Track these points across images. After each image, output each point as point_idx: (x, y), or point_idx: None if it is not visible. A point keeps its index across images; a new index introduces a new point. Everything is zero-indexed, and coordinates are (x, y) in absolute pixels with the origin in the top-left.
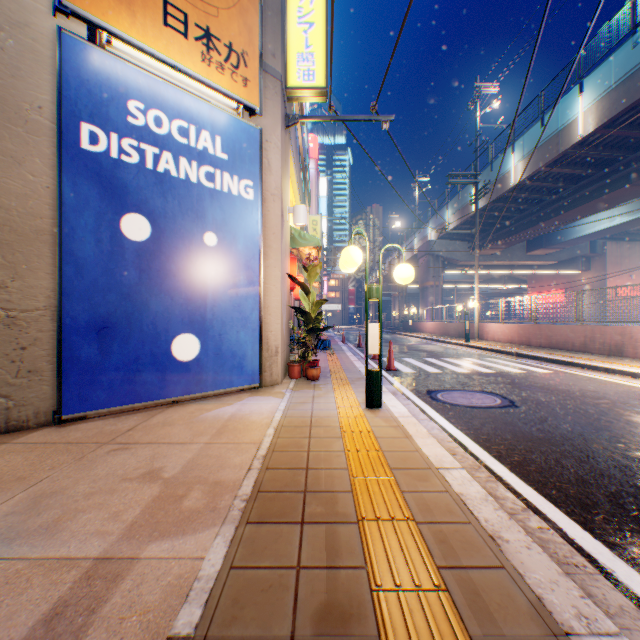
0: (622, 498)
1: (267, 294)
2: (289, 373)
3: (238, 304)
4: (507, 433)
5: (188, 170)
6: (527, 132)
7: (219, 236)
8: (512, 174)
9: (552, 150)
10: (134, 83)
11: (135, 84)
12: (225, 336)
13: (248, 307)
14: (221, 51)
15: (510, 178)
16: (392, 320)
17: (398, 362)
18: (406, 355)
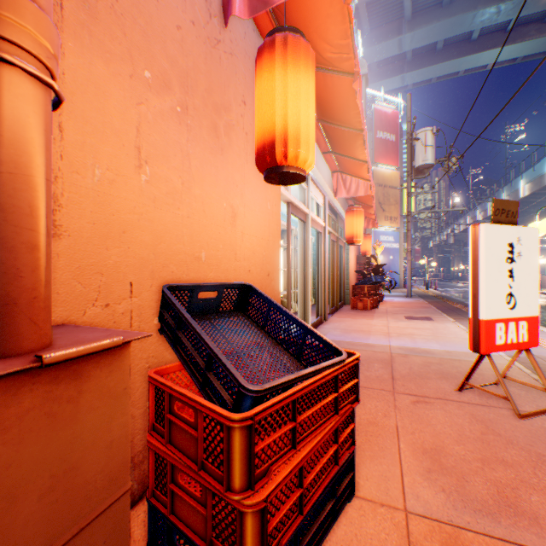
0: (461, 295)
1: (399, 267)
2: (403, 287)
3: (395, 270)
4: (454, 294)
5: (387, 245)
6: (527, 171)
7: (392, 256)
8: (520, 191)
9: (537, 185)
10: (380, 233)
11: (380, 233)
12: (393, 276)
13: (397, 270)
14: (392, 219)
15: (520, 193)
16: (450, 273)
17: (439, 289)
18: (445, 288)
